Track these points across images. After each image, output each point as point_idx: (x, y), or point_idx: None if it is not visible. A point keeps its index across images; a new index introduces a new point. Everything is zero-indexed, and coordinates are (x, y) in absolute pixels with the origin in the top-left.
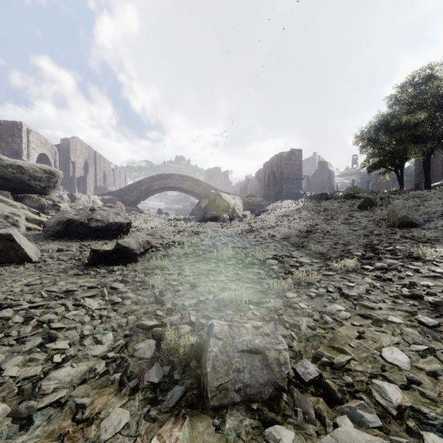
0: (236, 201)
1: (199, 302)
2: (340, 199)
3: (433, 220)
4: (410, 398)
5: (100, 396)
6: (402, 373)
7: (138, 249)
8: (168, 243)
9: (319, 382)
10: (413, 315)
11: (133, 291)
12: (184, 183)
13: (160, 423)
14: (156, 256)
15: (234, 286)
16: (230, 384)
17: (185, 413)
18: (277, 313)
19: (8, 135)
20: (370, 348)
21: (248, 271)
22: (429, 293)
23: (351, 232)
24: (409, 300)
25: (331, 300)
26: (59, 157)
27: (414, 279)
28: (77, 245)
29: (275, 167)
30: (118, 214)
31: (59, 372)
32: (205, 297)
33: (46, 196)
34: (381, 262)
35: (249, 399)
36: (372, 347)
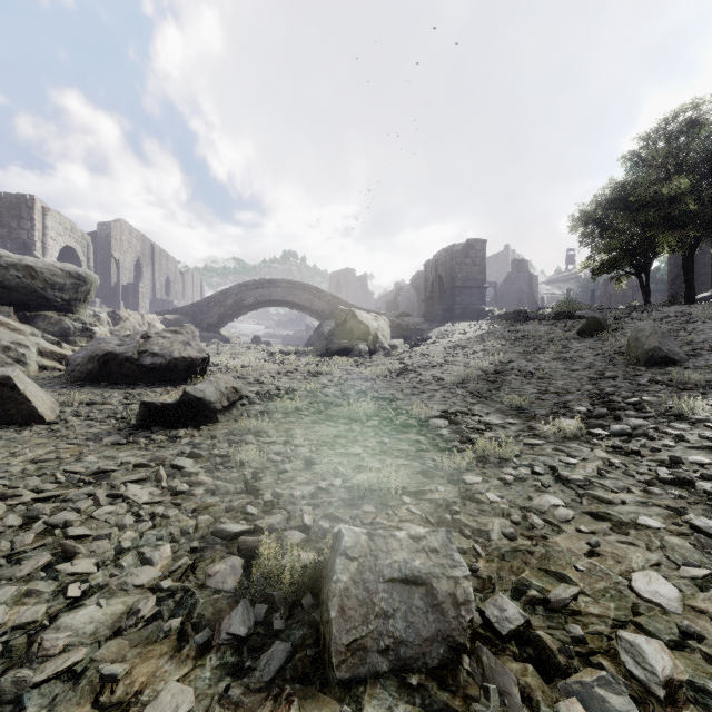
0: (380, 322)
1: (318, 491)
2: (548, 319)
3: (702, 354)
4: (686, 665)
5: (144, 660)
6: (669, 619)
7: (219, 401)
8: (269, 391)
9: (525, 635)
10: (680, 514)
11: (208, 471)
12: (296, 293)
13: (247, 711)
14: (249, 413)
15: (378, 464)
16: (371, 640)
17: (291, 693)
18: (450, 510)
19: (12, 216)
20: (611, 573)
21: (401, 438)
22: (704, 477)
23: (568, 374)
24: (671, 488)
25: (539, 488)
26: (95, 252)
27: (677, 452)
28: (120, 394)
29: (443, 269)
30: (187, 345)
31: (75, 616)
32: (329, 482)
33: (72, 316)
34: (619, 423)
35: (404, 667)
36: (613, 572)
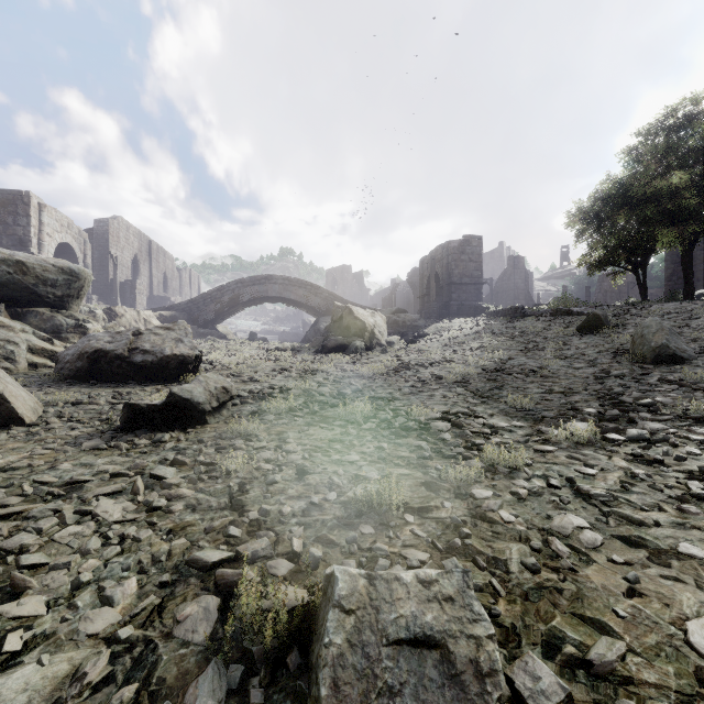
0: (376, 319)
1: (310, 507)
2: (545, 315)
3: None
4: None
5: None
6: None
7: (208, 402)
8: (262, 390)
9: None
10: None
11: (191, 482)
12: (292, 290)
13: None
14: (241, 413)
15: (376, 474)
16: None
17: None
18: (460, 532)
19: (8, 213)
20: (659, 620)
21: (400, 443)
22: None
23: (571, 372)
24: None
25: (558, 505)
26: (92, 249)
27: (703, 460)
28: (108, 393)
29: (439, 265)
30: (179, 342)
31: (8, 679)
32: (323, 496)
33: (65, 312)
34: (634, 427)
35: None
36: (662, 619)
